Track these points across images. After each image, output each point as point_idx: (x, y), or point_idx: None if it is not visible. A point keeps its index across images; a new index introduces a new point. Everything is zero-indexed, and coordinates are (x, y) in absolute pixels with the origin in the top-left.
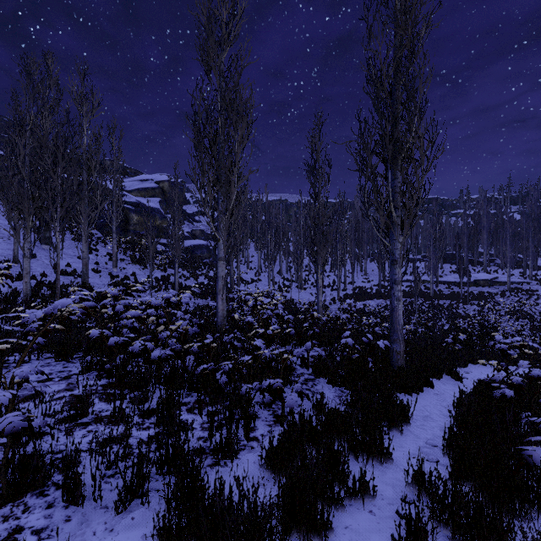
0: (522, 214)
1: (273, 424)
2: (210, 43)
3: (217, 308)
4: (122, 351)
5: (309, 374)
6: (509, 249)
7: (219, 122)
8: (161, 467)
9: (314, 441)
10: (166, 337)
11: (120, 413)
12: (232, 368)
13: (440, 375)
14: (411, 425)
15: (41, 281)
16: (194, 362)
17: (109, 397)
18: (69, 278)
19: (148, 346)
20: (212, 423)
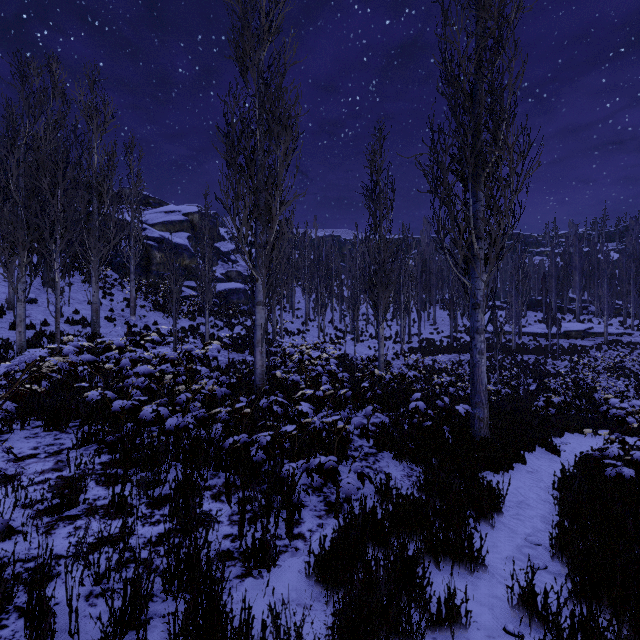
0: (622, 252)
1: (324, 515)
2: (245, 35)
3: (255, 363)
4: (131, 418)
5: (370, 446)
6: (606, 294)
7: (257, 135)
8: (170, 582)
9: (380, 540)
10: (186, 401)
11: (121, 502)
12: (272, 441)
13: (533, 447)
14: (503, 515)
15: (41, 331)
16: (222, 432)
17: (109, 480)
18: (77, 328)
19: (161, 412)
20: (243, 517)
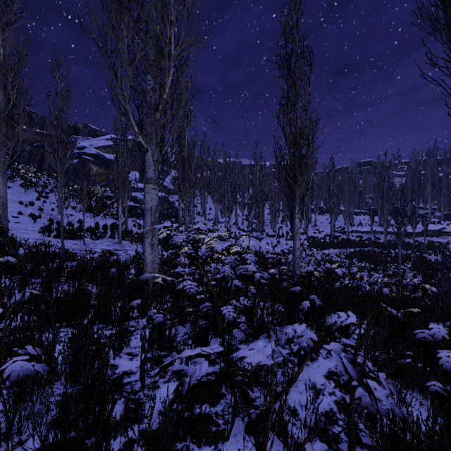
0: None
1: None
2: None
3: (144, 259)
4: None
5: None
6: None
7: None
8: None
9: None
10: None
11: None
12: None
13: None
14: None
15: None
16: None
17: None
18: None
19: None
20: None
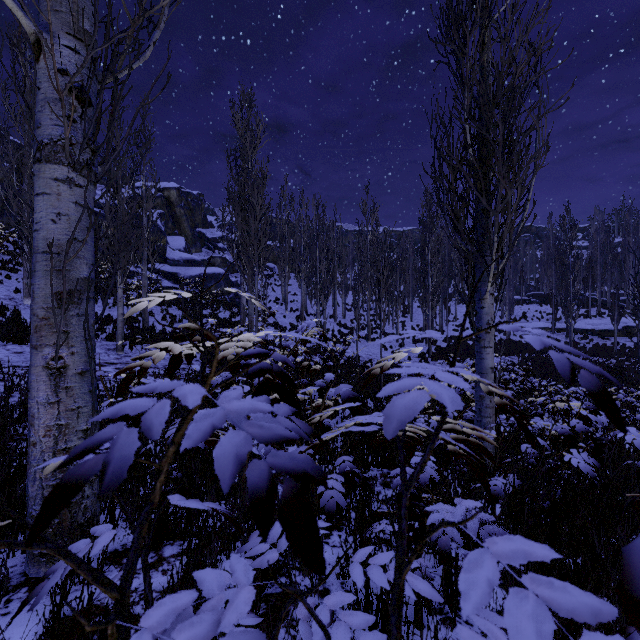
0: None
1: None
2: None
3: (31, 419)
4: None
5: None
6: None
7: None
8: None
9: None
10: None
11: None
12: None
13: None
14: None
15: None
16: None
17: None
18: None
19: None
20: None
